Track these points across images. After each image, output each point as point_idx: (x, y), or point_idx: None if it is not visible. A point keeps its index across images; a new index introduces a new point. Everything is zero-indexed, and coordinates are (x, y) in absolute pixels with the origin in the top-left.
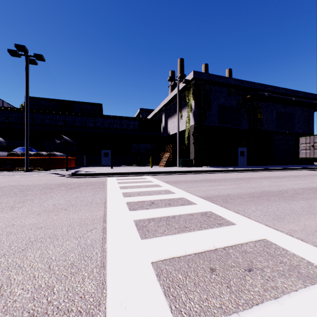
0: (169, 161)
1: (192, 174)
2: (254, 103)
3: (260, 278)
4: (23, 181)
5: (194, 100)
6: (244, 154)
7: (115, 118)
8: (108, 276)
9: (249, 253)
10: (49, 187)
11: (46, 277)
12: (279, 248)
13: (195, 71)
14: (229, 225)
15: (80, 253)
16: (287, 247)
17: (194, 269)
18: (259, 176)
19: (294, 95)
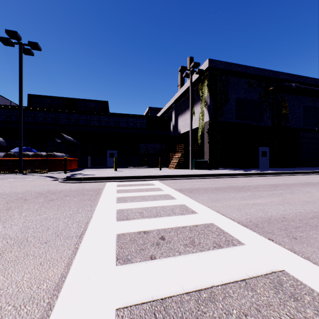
0: (180, 162)
1: (209, 178)
2: (278, 96)
3: None
4: (2, 187)
5: (209, 93)
6: (266, 154)
7: (121, 116)
8: None
9: None
10: (24, 199)
11: None
12: None
13: (210, 59)
14: None
15: None
16: None
17: None
18: (297, 182)
19: None
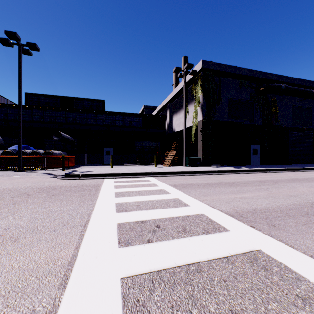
0: (175, 159)
1: (202, 174)
2: (268, 96)
3: None
4: (4, 184)
5: (202, 93)
6: (257, 152)
7: (117, 115)
8: None
9: None
10: (27, 194)
11: None
12: None
13: (203, 61)
14: None
15: None
16: None
17: None
18: (284, 178)
19: (313, 87)
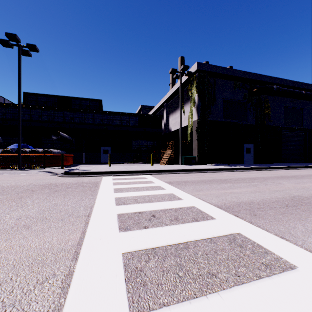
0: (171, 158)
1: (197, 172)
2: (261, 97)
3: None
4: (7, 181)
5: (197, 94)
6: (250, 151)
7: (114, 114)
8: None
9: None
10: (31, 190)
11: None
12: None
13: (199, 62)
14: (286, 270)
15: None
16: None
17: None
18: (274, 176)
19: (304, 88)
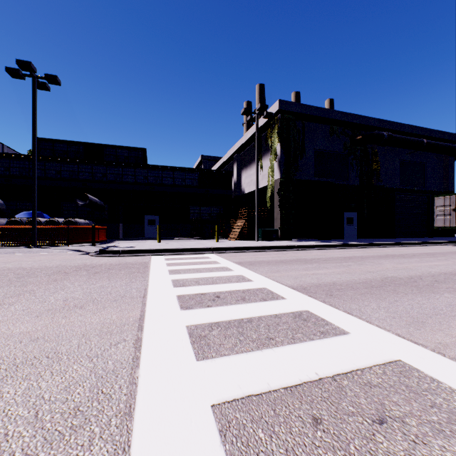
0: (244, 231)
1: (277, 251)
2: (368, 148)
3: (401, 437)
4: (25, 262)
5: (280, 143)
6: (353, 221)
7: (164, 169)
8: (135, 434)
9: (376, 387)
10: (63, 272)
11: (27, 436)
12: (425, 378)
13: (281, 100)
14: (339, 335)
15: (93, 388)
16: (438, 375)
17: (285, 419)
18: (377, 254)
19: (426, 135)
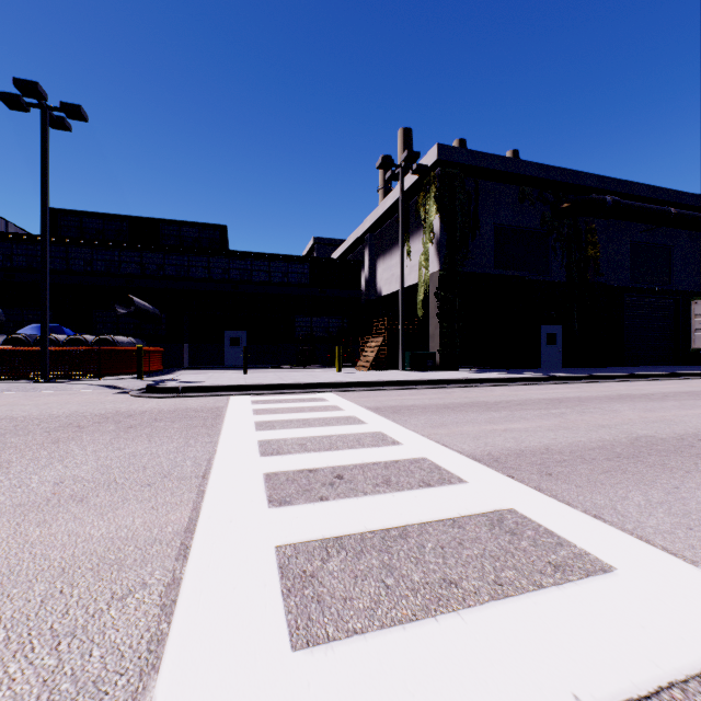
0: (381, 356)
1: (436, 387)
2: (580, 222)
3: None
4: (20, 407)
5: (439, 214)
6: (556, 340)
7: (255, 258)
8: None
9: None
10: (76, 425)
11: None
12: None
13: (442, 145)
14: (593, 574)
15: None
16: None
17: None
18: (603, 394)
19: (673, 202)
